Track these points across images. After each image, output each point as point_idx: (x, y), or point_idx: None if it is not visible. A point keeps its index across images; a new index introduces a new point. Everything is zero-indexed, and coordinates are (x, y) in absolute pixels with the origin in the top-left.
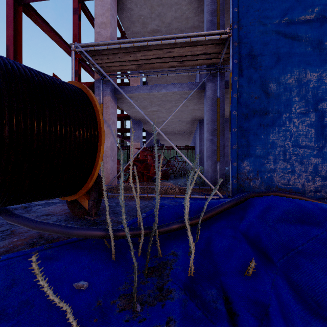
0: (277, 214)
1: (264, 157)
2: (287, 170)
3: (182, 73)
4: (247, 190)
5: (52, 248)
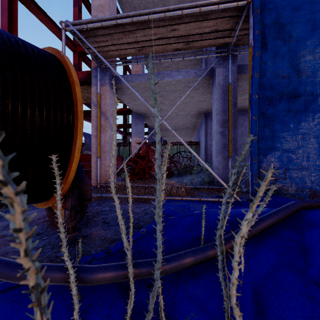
0: None
1: (294, 151)
2: None
3: (188, 57)
4: None
5: None
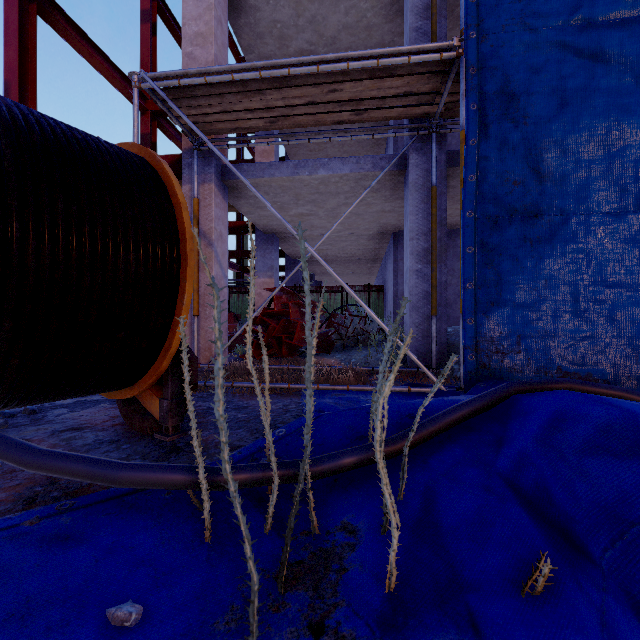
0: (581, 434)
1: (532, 306)
2: (582, 335)
3: (359, 136)
4: (496, 375)
5: (73, 511)
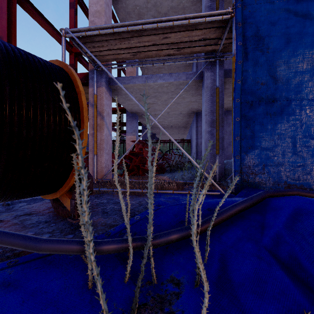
0: (312, 223)
1: (271, 149)
2: (298, 164)
3: (179, 62)
4: (251, 186)
5: (15, 265)
